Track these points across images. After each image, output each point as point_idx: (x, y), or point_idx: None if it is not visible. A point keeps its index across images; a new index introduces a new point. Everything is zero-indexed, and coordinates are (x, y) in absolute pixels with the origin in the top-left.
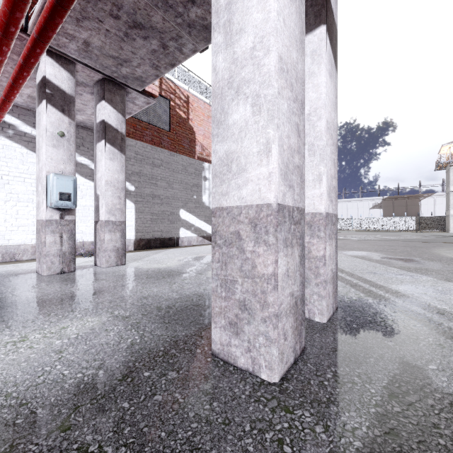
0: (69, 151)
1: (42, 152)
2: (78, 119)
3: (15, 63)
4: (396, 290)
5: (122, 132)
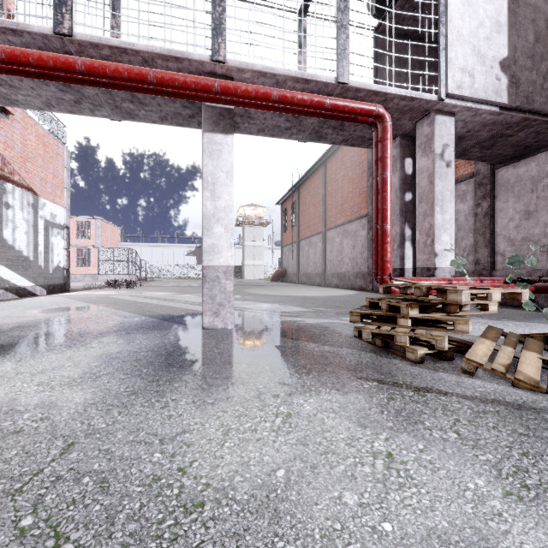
0: None
1: None
2: None
3: None
4: (243, 307)
5: None
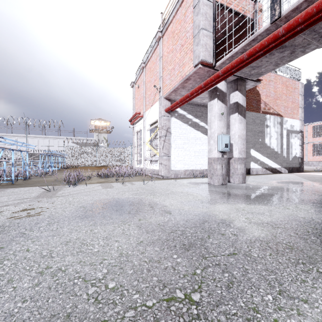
0: (224, 121)
1: (214, 124)
2: (203, 102)
3: (195, 82)
4: None
5: (244, 106)
